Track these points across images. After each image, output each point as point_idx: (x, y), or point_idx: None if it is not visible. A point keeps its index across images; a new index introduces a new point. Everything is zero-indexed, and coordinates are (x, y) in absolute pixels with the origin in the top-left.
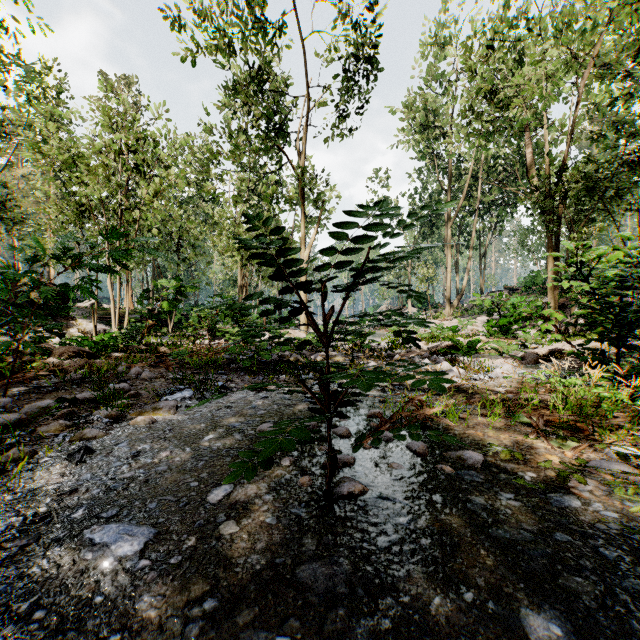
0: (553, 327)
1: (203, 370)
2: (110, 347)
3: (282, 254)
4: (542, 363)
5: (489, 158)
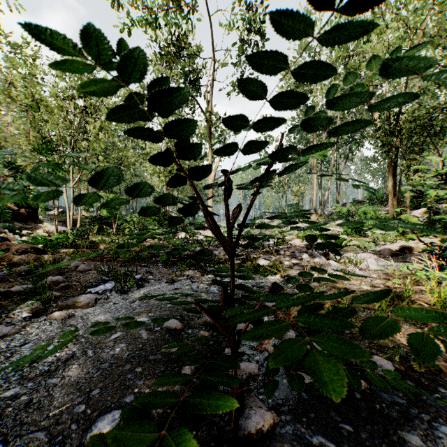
0: None
1: (130, 263)
2: (62, 244)
3: (158, 108)
4: (395, 257)
5: None
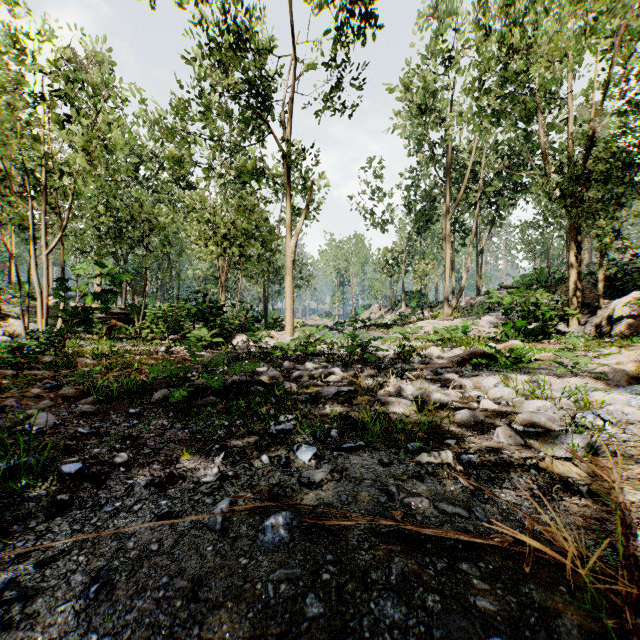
0: (575, 328)
1: (112, 404)
2: (6, 359)
3: None
4: (635, 384)
5: (489, 147)
